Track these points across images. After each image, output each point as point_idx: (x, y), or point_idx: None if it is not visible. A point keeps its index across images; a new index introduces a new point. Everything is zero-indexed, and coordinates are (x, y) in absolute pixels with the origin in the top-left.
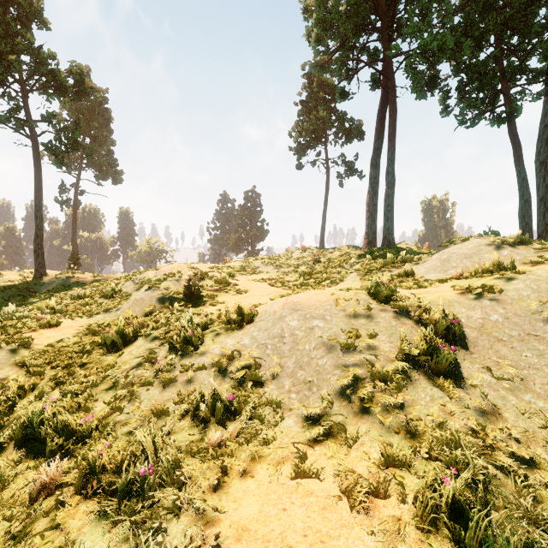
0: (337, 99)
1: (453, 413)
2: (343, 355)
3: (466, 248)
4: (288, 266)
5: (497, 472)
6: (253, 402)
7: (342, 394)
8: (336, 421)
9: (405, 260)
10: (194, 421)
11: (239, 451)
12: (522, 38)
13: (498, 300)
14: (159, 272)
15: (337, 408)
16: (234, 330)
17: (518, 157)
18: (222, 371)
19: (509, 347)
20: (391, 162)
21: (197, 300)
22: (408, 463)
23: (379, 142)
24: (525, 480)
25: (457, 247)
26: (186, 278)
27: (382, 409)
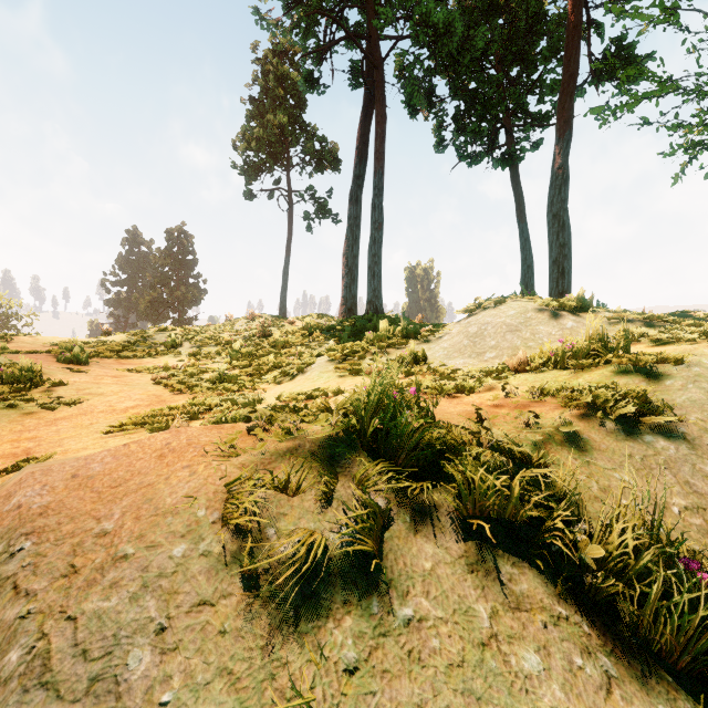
0: (302, 88)
1: None
2: None
3: (506, 316)
4: (218, 343)
5: None
6: None
7: None
8: None
9: (408, 335)
10: None
11: None
12: (524, 67)
13: (687, 437)
14: None
15: None
16: None
17: (521, 211)
18: None
19: None
20: (379, 191)
21: None
22: None
23: (361, 168)
24: None
25: (491, 313)
26: None
27: None
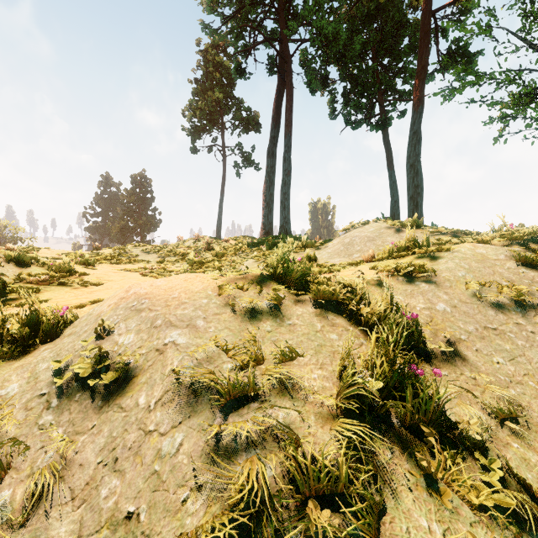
0: (234, 75)
1: None
2: (225, 420)
3: (368, 231)
4: (176, 255)
5: None
6: None
7: None
8: None
9: (306, 245)
10: None
11: None
12: (393, 59)
13: (436, 282)
14: None
15: None
16: (5, 358)
17: (390, 162)
18: None
19: (473, 350)
20: (288, 148)
21: None
22: None
23: (276, 131)
24: None
25: (359, 230)
26: None
27: None
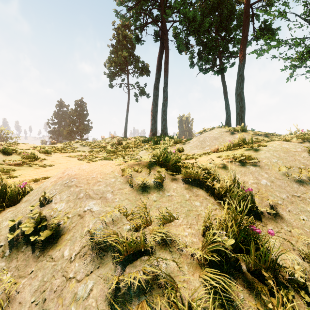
0: (134, 42)
1: None
2: (123, 271)
3: (214, 133)
4: (100, 147)
5: None
6: None
7: None
8: None
9: (177, 142)
10: None
11: None
12: (227, 32)
13: (260, 166)
14: None
15: None
16: None
17: (225, 93)
18: None
19: (286, 211)
20: (166, 85)
21: None
22: None
23: (159, 75)
24: None
25: (208, 133)
26: None
27: None
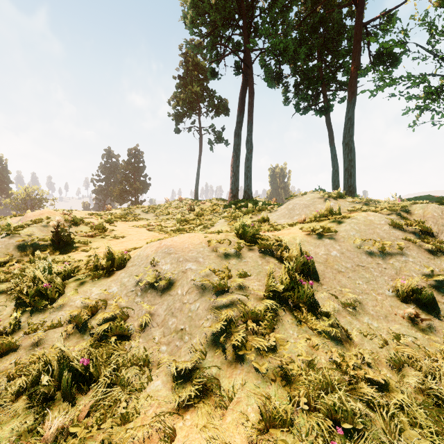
0: (209, 77)
1: (318, 346)
2: (216, 298)
3: (305, 200)
4: (167, 214)
5: (365, 407)
6: (114, 363)
7: (215, 341)
8: (210, 375)
9: (262, 209)
10: (32, 402)
11: (87, 441)
12: (334, 57)
13: (335, 239)
14: (24, 218)
15: (211, 359)
16: (102, 277)
17: (331, 139)
18: (81, 326)
19: (346, 277)
20: (250, 133)
21: (67, 246)
22: (289, 423)
23: (241, 117)
24: (387, 411)
25: (299, 199)
26: (53, 224)
27: (256, 354)
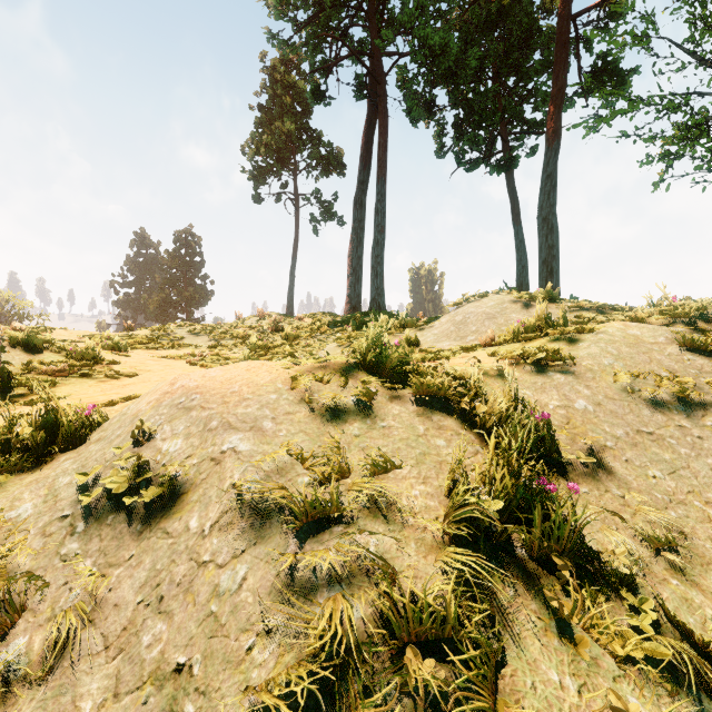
0: (310, 100)
1: None
2: (301, 547)
3: (486, 306)
4: (234, 337)
5: None
6: None
7: None
8: None
9: (405, 325)
10: None
11: None
12: (520, 78)
13: (575, 373)
14: None
15: None
16: (14, 470)
17: (516, 215)
18: None
19: (622, 460)
20: (382, 197)
21: None
22: None
23: (365, 174)
24: None
25: (474, 304)
26: None
27: None
